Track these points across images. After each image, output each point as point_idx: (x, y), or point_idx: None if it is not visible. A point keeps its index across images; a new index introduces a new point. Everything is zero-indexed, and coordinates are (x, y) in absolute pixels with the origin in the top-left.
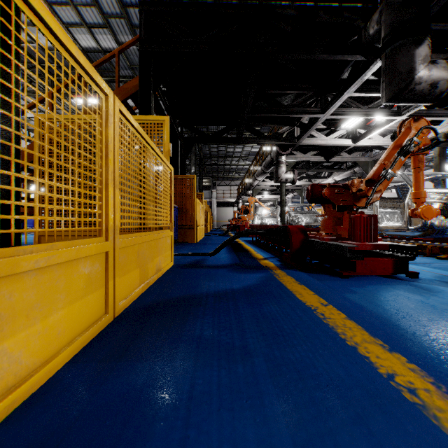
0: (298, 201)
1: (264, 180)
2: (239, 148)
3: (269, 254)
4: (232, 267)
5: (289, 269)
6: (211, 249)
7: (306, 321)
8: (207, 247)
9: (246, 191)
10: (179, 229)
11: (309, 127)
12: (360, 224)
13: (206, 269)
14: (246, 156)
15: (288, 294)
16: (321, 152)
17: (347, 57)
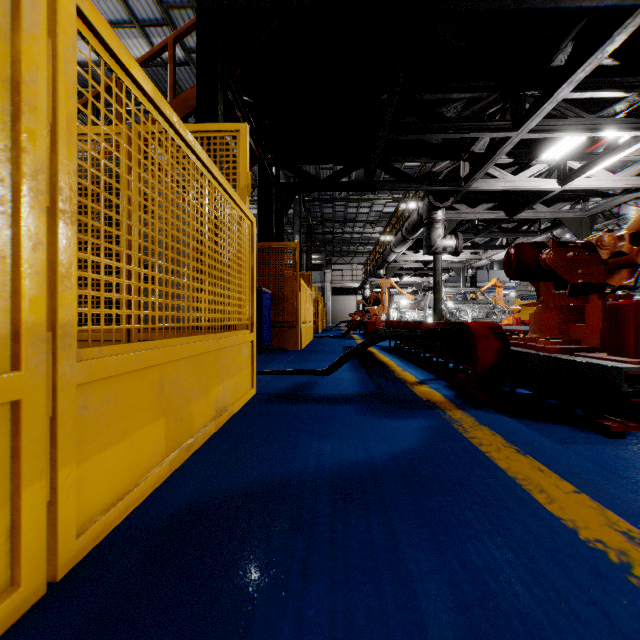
0: (454, 285)
1: (405, 253)
2: (364, 207)
3: (426, 373)
4: (363, 400)
5: (477, 408)
6: (324, 362)
7: (637, 639)
8: (317, 358)
9: (376, 270)
10: (273, 329)
11: (486, 157)
12: (639, 320)
13: (314, 405)
14: (375, 219)
15: (511, 489)
16: (499, 205)
17: (583, 1)
